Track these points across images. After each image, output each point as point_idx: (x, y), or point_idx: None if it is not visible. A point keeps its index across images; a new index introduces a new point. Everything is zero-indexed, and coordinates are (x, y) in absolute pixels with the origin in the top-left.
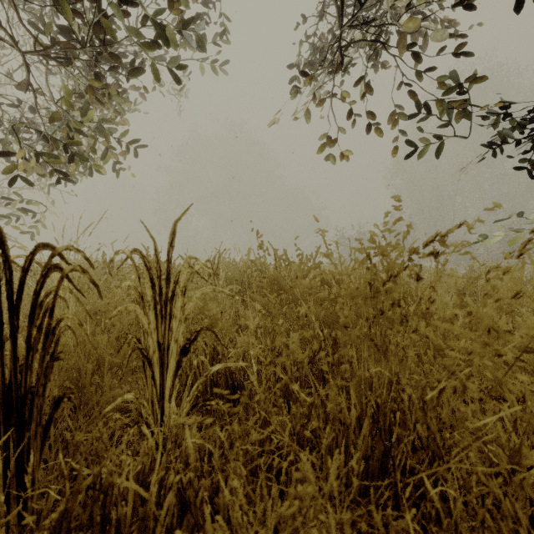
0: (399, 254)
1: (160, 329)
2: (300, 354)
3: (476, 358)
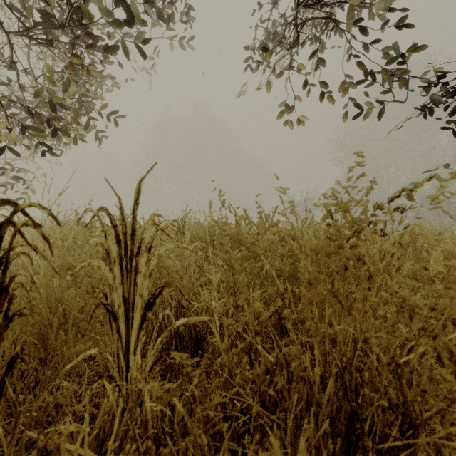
0: (365, 209)
1: (125, 285)
2: (261, 308)
3: None
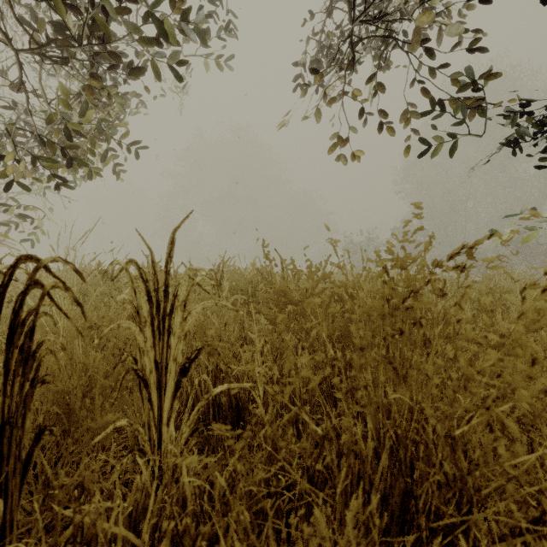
0: (421, 268)
1: (158, 347)
2: (310, 374)
3: (518, 392)
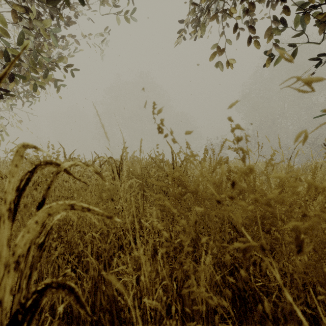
0: None
1: None
2: None
3: None
